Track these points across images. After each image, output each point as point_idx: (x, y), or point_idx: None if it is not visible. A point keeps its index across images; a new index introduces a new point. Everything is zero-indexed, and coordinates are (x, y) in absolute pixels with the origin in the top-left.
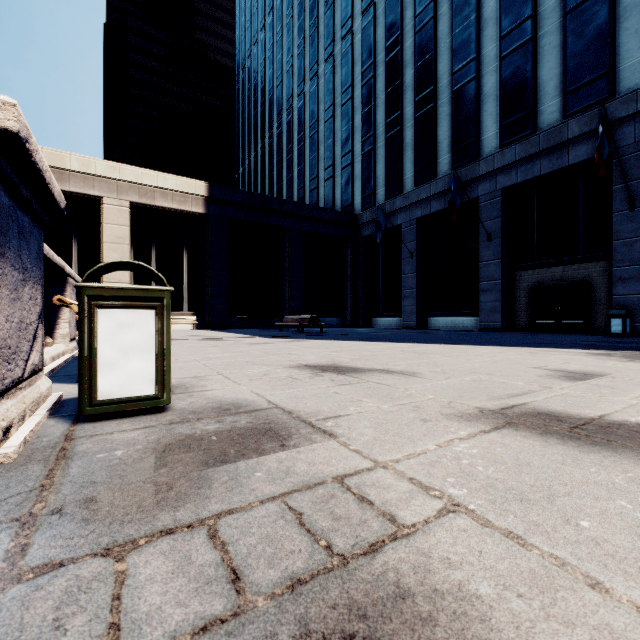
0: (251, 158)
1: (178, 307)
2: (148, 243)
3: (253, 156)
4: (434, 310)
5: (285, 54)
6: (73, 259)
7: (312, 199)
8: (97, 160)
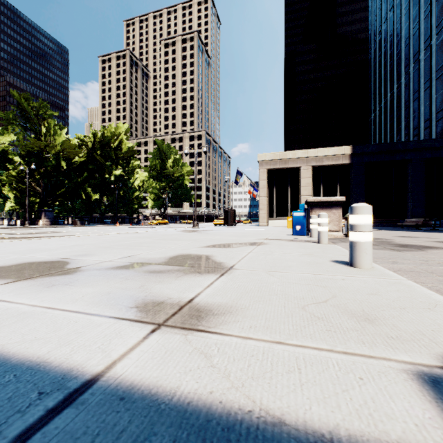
0: (381, 105)
1: None
2: (319, 184)
3: (383, 103)
4: None
5: (411, 21)
6: (288, 195)
7: (438, 127)
8: (298, 151)
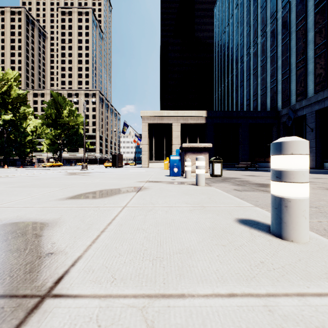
0: (222, 87)
1: None
2: (185, 136)
3: (223, 86)
4: (327, 159)
5: (239, 36)
6: (164, 144)
7: (254, 105)
8: (171, 111)
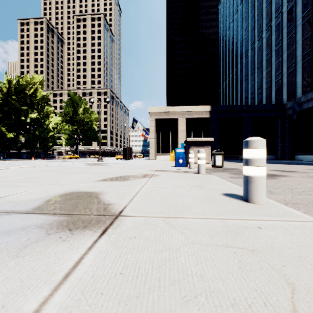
0: (226, 82)
1: None
2: (190, 130)
3: (227, 81)
4: None
5: (244, 31)
6: (170, 138)
7: (258, 98)
8: (177, 107)
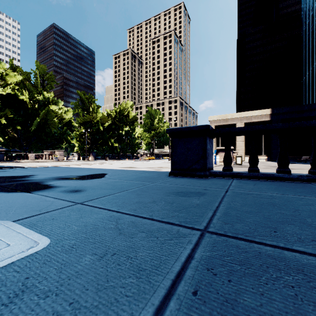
0: (309, 71)
1: (260, 153)
2: None
3: (310, 70)
4: None
5: None
6: None
7: None
8: (235, 113)
